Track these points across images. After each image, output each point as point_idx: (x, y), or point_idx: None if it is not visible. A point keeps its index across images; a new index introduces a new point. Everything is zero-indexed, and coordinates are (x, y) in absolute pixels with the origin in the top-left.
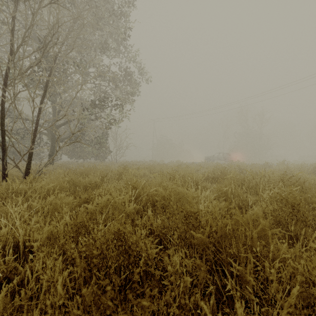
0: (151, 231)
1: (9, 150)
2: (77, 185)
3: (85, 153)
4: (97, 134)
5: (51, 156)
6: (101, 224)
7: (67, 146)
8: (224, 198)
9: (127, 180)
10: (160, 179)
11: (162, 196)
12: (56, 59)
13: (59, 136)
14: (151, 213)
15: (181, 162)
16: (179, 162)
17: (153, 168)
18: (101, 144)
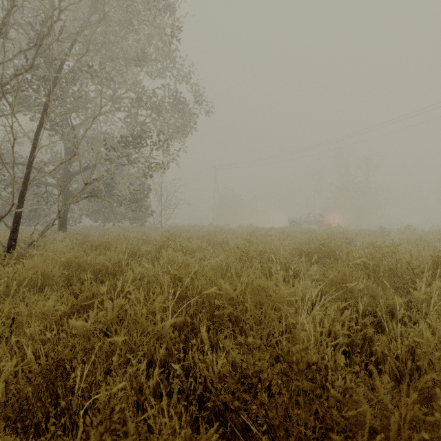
0: (205, 380)
1: (3, 209)
2: (85, 268)
3: (116, 214)
4: (133, 186)
5: (62, 218)
6: (98, 368)
7: (89, 204)
8: (342, 297)
9: (169, 259)
10: (224, 259)
11: (228, 298)
12: (61, 68)
13: (64, 188)
14: (208, 328)
15: (254, 226)
16: (252, 226)
17: (213, 237)
18: (138, 201)
